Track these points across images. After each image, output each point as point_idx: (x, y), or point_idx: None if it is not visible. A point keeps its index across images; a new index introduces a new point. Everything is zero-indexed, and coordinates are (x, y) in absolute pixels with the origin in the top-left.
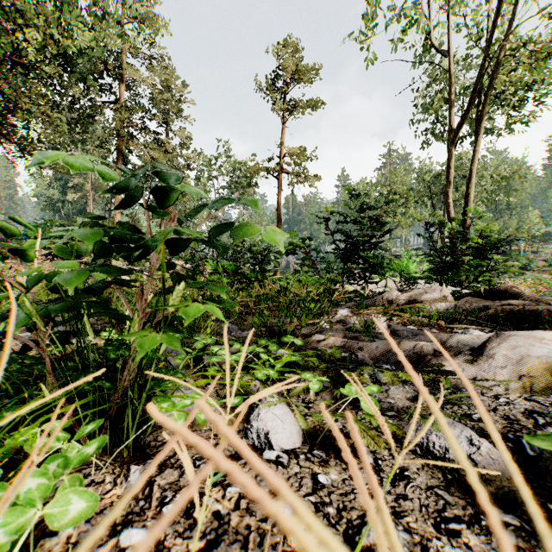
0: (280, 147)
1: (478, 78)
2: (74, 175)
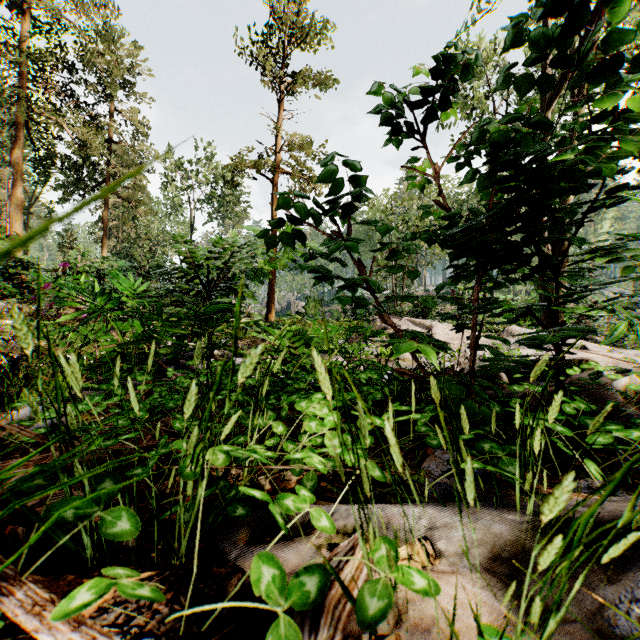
0: (276, 136)
1: None
2: None
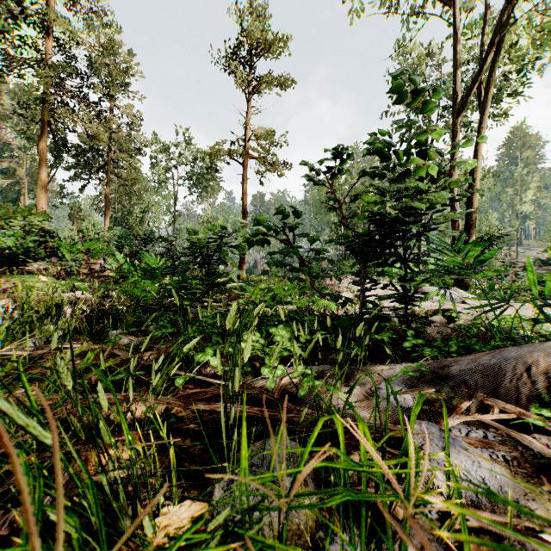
0: (246, 128)
1: (497, 26)
2: (6, 159)
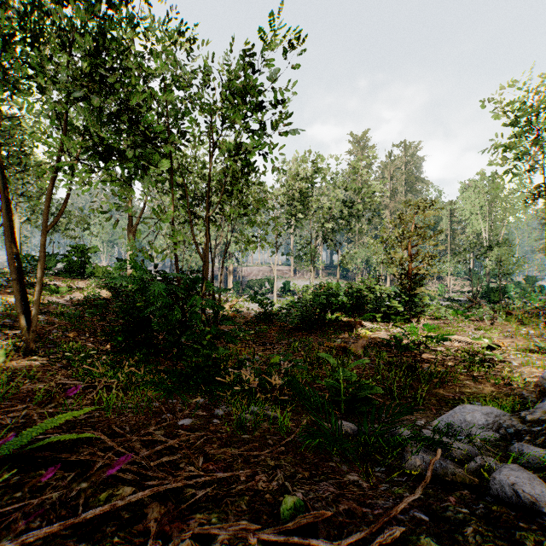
0: None
1: None
2: None
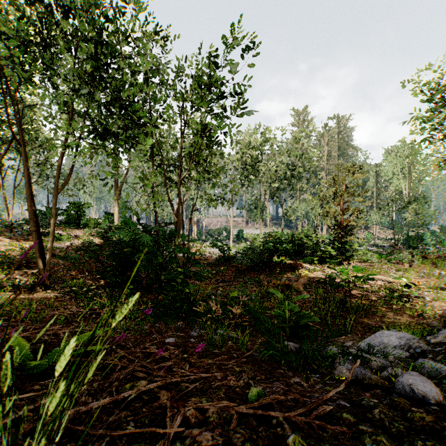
0: None
1: None
2: None
